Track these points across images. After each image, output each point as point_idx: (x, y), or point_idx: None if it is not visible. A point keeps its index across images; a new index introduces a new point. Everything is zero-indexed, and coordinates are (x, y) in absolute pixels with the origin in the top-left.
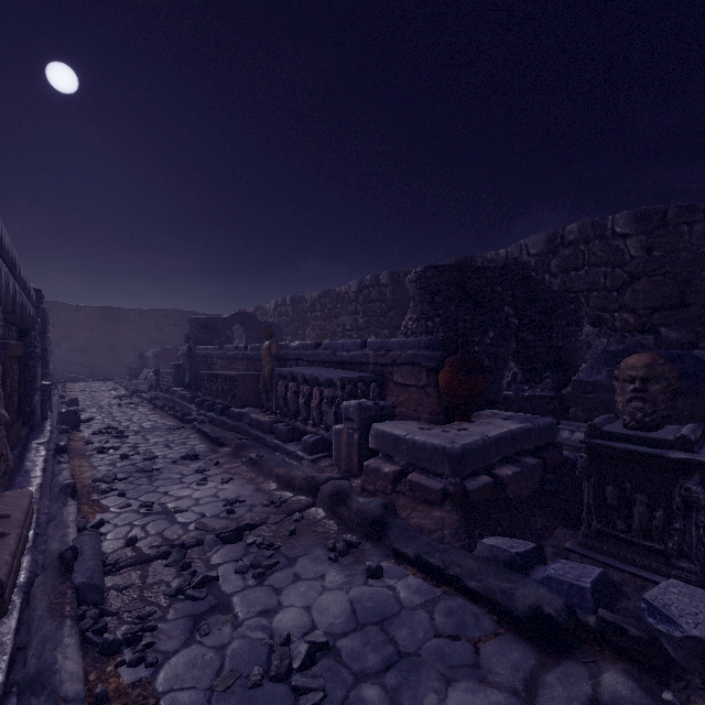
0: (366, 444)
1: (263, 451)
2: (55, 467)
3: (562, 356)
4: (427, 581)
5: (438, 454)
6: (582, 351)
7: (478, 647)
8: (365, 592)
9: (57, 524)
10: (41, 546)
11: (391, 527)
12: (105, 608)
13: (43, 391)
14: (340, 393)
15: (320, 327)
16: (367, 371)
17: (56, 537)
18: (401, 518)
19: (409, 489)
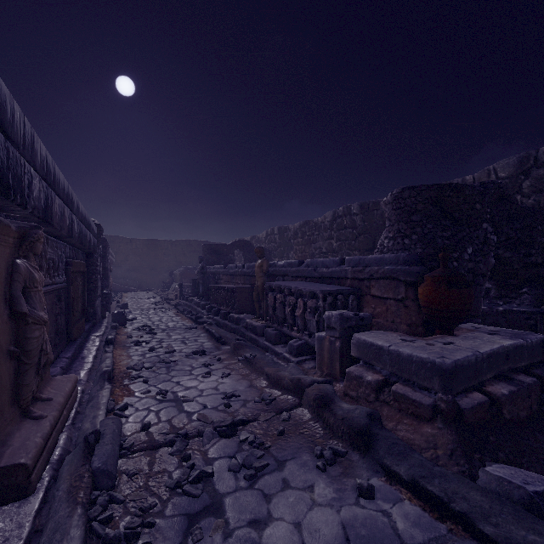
0: (347, 351)
1: (256, 350)
2: (102, 355)
3: (541, 272)
4: (427, 511)
5: (426, 368)
6: None
7: None
8: (357, 514)
9: (93, 405)
10: (78, 424)
11: (378, 439)
12: (114, 495)
13: (104, 298)
14: (322, 304)
15: (300, 251)
16: (345, 285)
17: (90, 417)
18: (387, 429)
19: (393, 400)
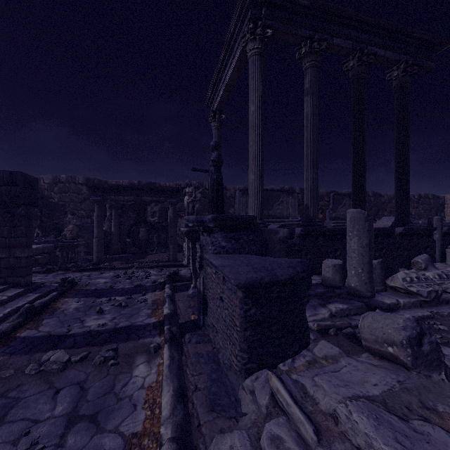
0: None
1: None
2: None
3: (58, 226)
4: None
5: None
6: (67, 224)
7: (36, 276)
8: None
9: None
10: None
11: None
12: None
13: None
14: None
15: None
16: None
17: None
18: None
19: None
